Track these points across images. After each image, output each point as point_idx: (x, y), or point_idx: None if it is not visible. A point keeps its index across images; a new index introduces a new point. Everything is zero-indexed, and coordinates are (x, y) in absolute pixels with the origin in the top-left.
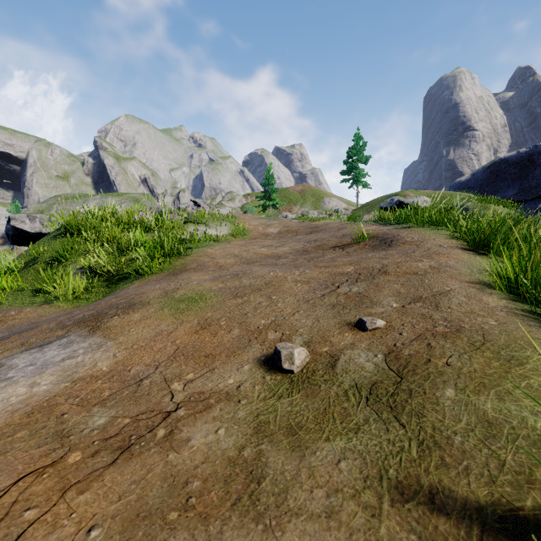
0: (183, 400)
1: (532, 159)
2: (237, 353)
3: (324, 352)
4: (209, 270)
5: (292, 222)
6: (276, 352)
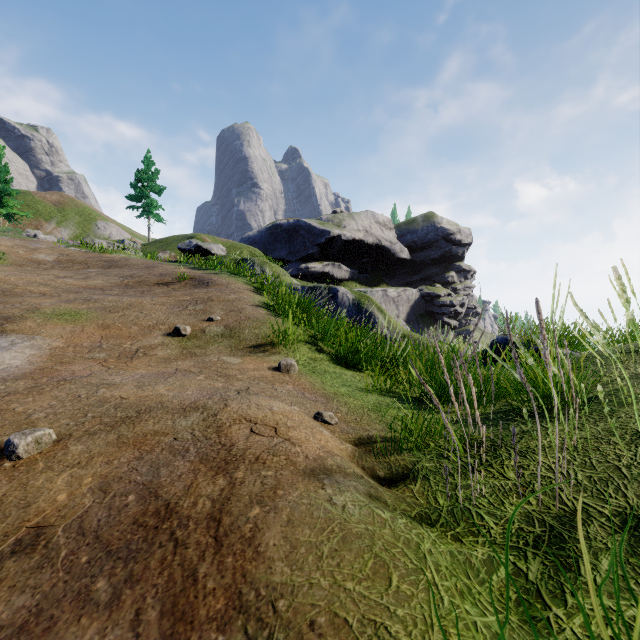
0: (138, 348)
1: (296, 229)
2: (148, 334)
3: (197, 329)
4: (33, 296)
5: (70, 250)
6: (177, 328)
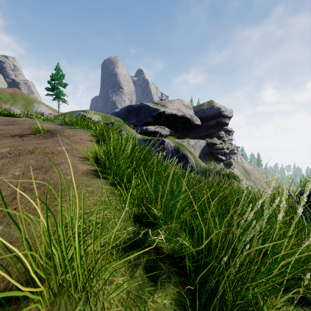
0: None
1: (141, 108)
2: None
3: None
4: None
5: None
6: None
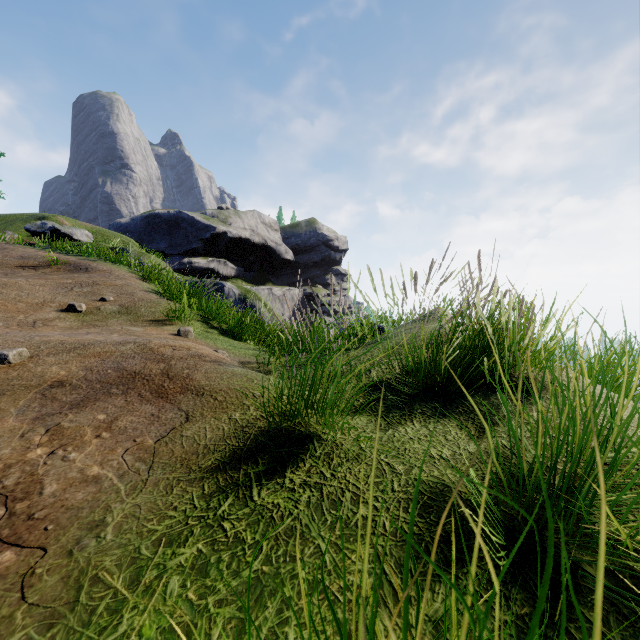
0: (34, 320)
1: (178, 221)
2: (40, 310)
3: (92, 307)
4: None
5: None
6: (71, 305)
